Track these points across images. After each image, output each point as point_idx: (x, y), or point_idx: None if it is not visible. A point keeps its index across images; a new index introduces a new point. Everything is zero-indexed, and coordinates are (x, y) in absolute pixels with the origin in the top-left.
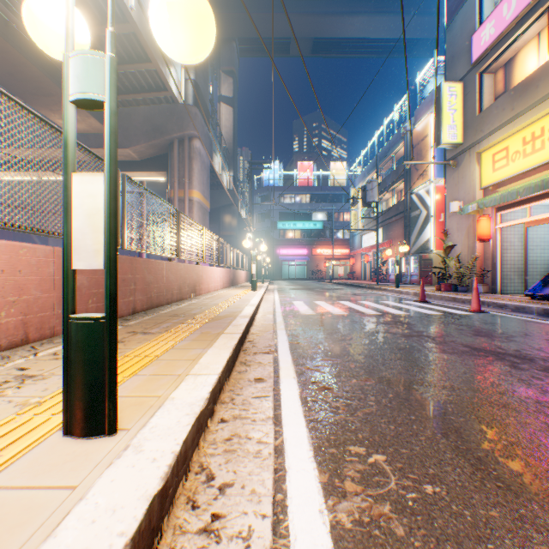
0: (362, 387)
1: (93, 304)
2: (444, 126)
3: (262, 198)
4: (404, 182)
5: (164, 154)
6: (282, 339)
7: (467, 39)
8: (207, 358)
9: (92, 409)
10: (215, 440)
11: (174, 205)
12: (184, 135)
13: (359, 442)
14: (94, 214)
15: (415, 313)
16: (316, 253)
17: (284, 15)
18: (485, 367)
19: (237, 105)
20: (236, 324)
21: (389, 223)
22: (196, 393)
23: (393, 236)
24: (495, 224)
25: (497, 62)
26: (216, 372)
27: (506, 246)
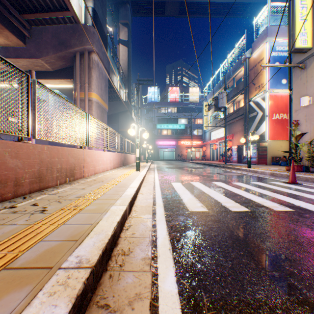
0: None
1: None
2: (297, 33)
3: (147, 110)
4: (244, 93)
5: (71, 66)
6: None
7: None
8: None
9: None
10: None
11: (77, 103)
12: (84, 49)
13: None
14: None
15: None
16: (181, 144)
17: None
18: None
19: (130, 46)
20: None
21: (231, 123)
22: None
23: (234, 131)
24: None
25: None
26: None
27: None
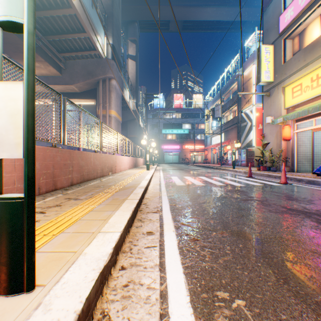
0: (220, 238)
1: (43, 180)
2: (262, 71)
3: (153, 115)
4: (237, 105)
5: (94, 89)
6: (165, 202)
7: (276, 18)
8: (114, 219)
9: (12, 272)
10: (116, 286)
11: (100, 119)
12: (106, 77)
13: (224, 287)
14: (15, 115)
15: (247, 184)
16: (185, 148)
17: (166, 6)
18: (300, 223)
19: (138, 60)
20: (135, 193)
21: (228, 130)
22: (102, 249)
23: (230, 137)
24: (293, 130)
25: (295, 32)
26: (119, 230)
27: (300, 143)
